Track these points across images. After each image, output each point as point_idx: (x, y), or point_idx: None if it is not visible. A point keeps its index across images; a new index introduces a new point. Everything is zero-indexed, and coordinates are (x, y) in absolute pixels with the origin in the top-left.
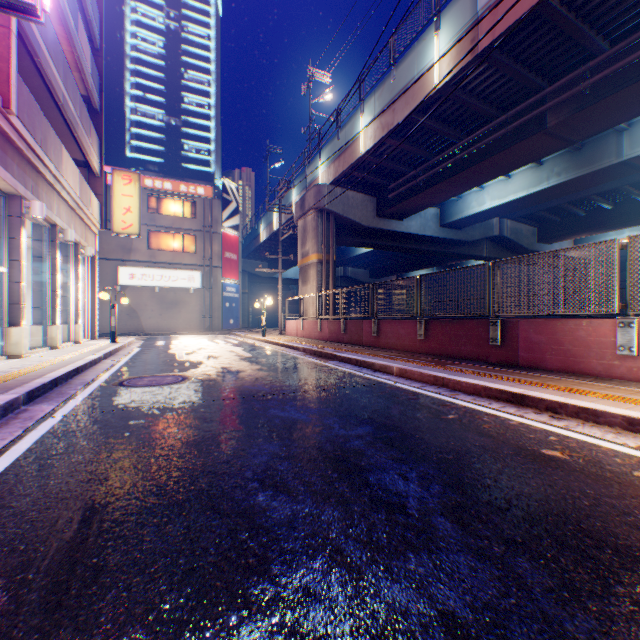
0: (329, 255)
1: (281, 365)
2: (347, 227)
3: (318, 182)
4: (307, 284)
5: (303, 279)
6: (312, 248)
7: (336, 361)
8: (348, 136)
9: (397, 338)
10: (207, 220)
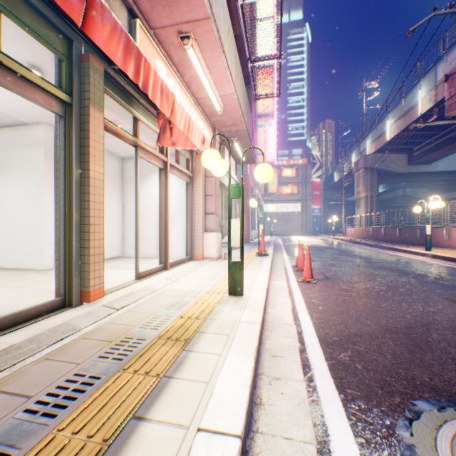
0: (372, 192)
1: (334, 244)
2: (386, 174)
3: (366, 151)
4: (359, 208)
5: (356, 206)
6: (361, 189)
7: (357, 244)
8: (381, 129)
9: (390, 236)
10: (303, 176)
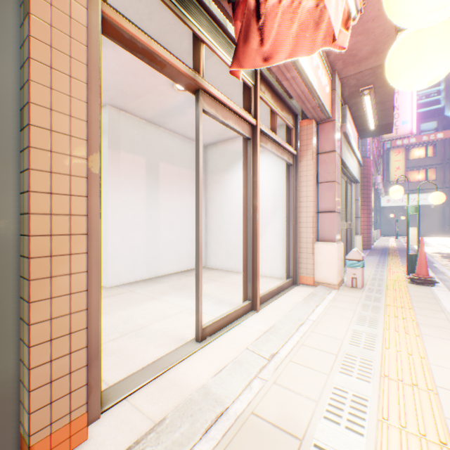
0: None
1: None
2: None
3: None
4: None
5: None
6: None
7: None
8: None
9: None
10: (444, 155)
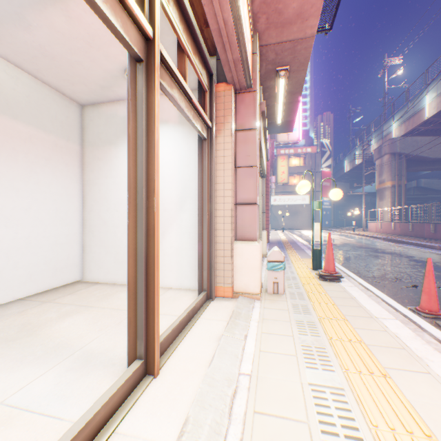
0: (400, 181)
1: (371, 243)
2: (415, 160)
3: (391, 135)
4: (382, 200)
5: (379, 197)
6: (386, 178)
7: (403, 244)
8: (415, 107)
9: None
10: (312, 165)
